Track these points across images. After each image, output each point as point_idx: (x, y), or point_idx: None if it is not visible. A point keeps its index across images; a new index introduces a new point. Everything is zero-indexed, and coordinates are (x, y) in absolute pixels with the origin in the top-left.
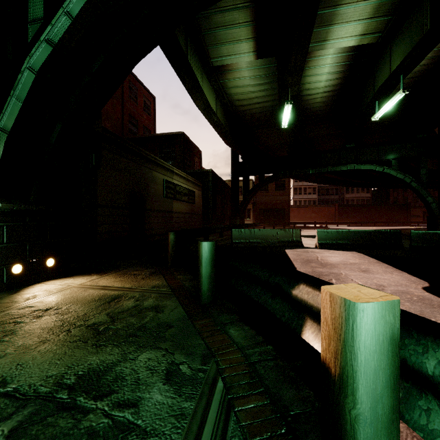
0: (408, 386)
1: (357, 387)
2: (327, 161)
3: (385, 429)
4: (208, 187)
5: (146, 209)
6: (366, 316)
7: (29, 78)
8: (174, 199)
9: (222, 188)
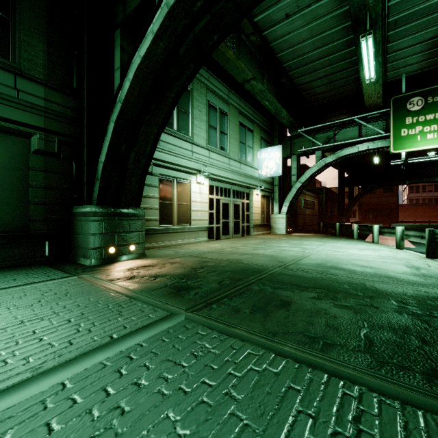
0: (359, 231)
1: (354, 229)
2: (423, 173)
3: (356, 232)
4: (322, 198)
5: (297, 214)
6: (354, 225)
7: (294, 189)
8: (306, 208)
9: (331, 196)
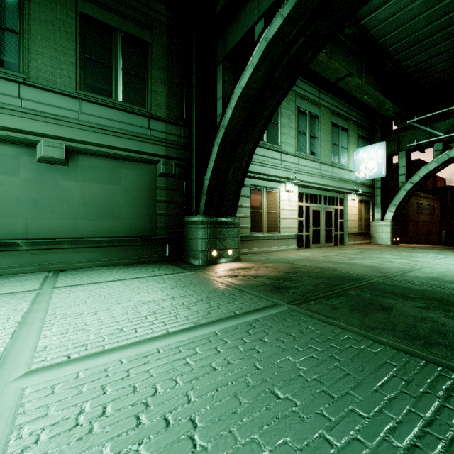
0: None
1: None
2: None
3: None
4: (446, 200)
5: (407, 221)
6: None
7: (403, 191)
8: (421, 213)
9: None
